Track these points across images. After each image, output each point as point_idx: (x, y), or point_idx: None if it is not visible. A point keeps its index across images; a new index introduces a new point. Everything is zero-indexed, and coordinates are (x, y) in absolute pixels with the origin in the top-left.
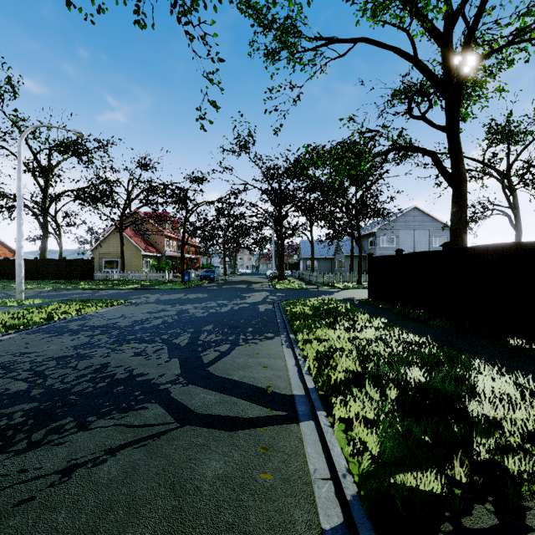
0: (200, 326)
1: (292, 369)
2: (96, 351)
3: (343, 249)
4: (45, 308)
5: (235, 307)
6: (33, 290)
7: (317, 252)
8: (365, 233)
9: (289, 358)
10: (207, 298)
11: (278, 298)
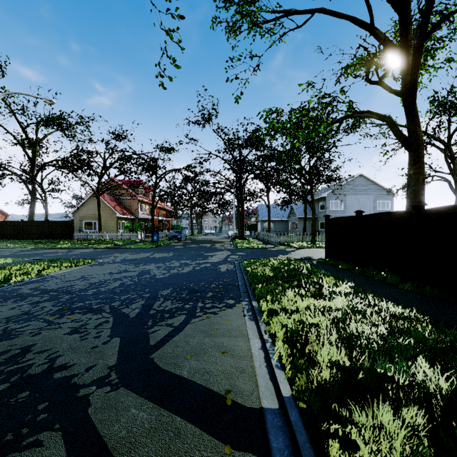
0: (157, 290)
1: (257, 355)
2: (28, 325)
3: (296, 212)
4: (9, 268)
5: (197, 267)
6: (14, 249)
7: (273, 215)
8: (316, 198)
9: (253, 336)
10: (172, 257)
11: (239, 258)
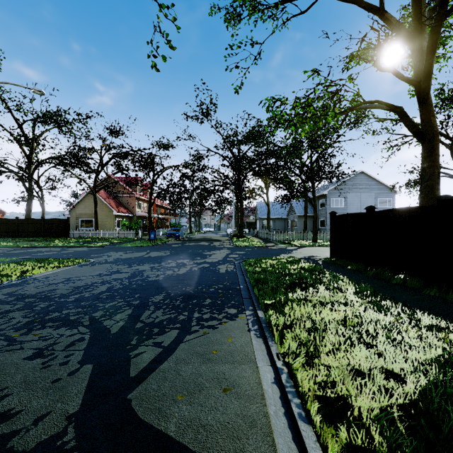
0: (148, 295)
1: (271, 393)
2: None
3: (295, 210)
4: None
5: (194, 267)
6: (6, 248)
7: (272, 213)
8: (316, 195)
9: (263, 361)
10: (168, 256)
11: (239, 257)
